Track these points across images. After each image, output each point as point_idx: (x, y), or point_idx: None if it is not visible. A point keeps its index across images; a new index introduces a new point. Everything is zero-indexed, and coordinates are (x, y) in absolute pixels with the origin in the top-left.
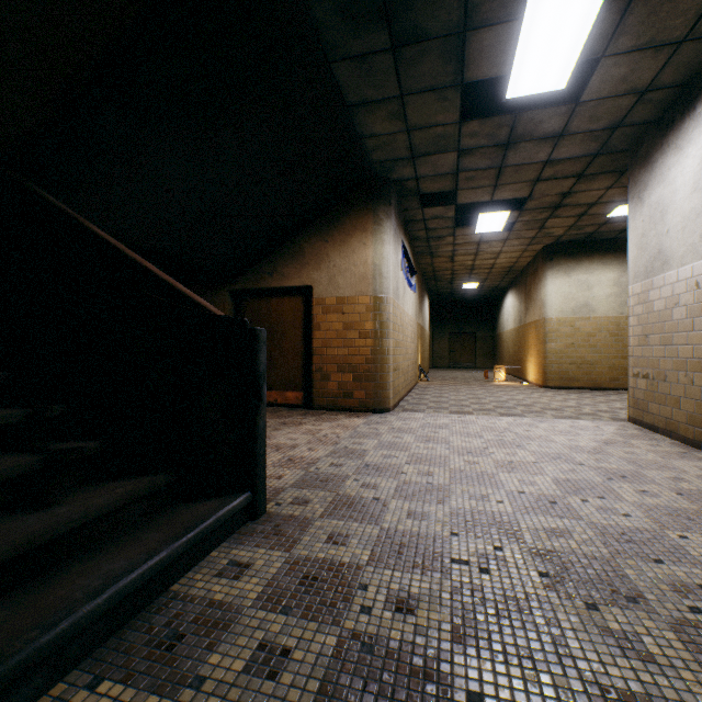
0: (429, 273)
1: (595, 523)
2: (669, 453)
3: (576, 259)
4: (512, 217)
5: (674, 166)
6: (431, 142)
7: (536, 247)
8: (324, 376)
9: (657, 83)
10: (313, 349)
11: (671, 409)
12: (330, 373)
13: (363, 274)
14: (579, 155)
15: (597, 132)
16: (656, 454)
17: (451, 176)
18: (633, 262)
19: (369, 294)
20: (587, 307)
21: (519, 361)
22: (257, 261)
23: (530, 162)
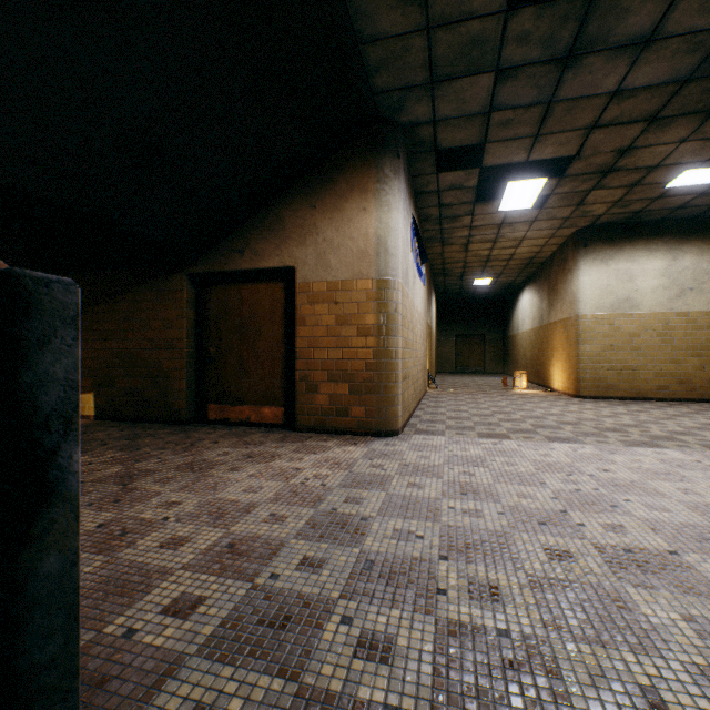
0: (438, 266)
1: None
2: None
3: (616, 245)
4: (548, 188)
5: None
6: (460, 52)
7: (567, 231)
8: (310, 387)
9: None
10: (296, 351)
11: None
12: (319, 383)
13: (363, 250)
14: (663, 80)
15: (702, 34)
16: None
17: (480, 118)
18: None
19: (370, 277)
20: (629, 302)
21: (540, 366)
22: (222, 235)
23: (591, 94)
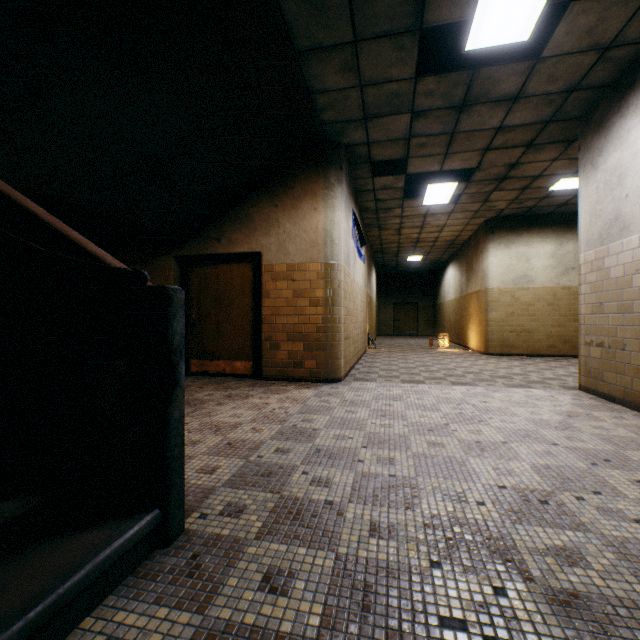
0: (377, 246)
1: (607, 537)
2: (639, 427)
3: (516, 232)
4: (459, 189)
5: (634, 127)
6: (385, 100)
7: (479, 220)
8: (273, 345)
9: (622, 38)
10: (262, 317)
11: (632, 379)
12: (280, 342)
13: (314, 240)
14: (532, 121)
15: (552, 95)
16: (626, 429)
17: (403, 141)
18: (585, 230)
19: (319, 261)
20: (526, 278)
21: (460, 329)
22: (203, 226)
23: (482, 129)
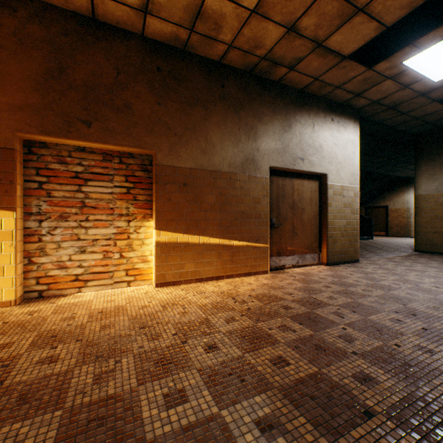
0: None
1: None
2: None
3: None
4: None
5: None
6: None
7: None
8: (391, 228)
9: None
10: (387, 221)
11: None
12: (393, 227)
13: (403, 202)
14: None
15: None
16: None
17: None
18: None
19: (404, 207)
20: None
21: None
22: (371, 200)
23: None
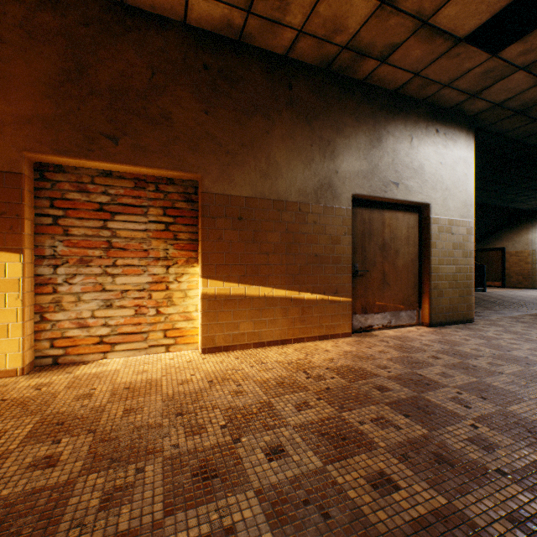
0: None
1: None
2: None
3: None
4: None
5: None
6: None
7: None
8: (509, 277)
9: None
10: (504, 268)
11: None
12: (511, 276)
13: (526, 243)
14: None
15: None
16: None
17: None
18: None
19: (528, 250)
20: None
21: None
22: (482, 240)
23: None
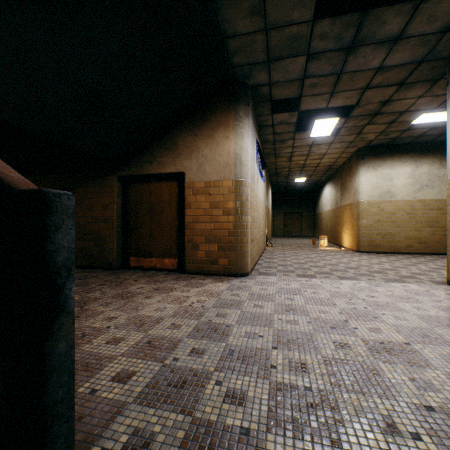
0: (272, 170)
1: None
2: None
3: (381, 158)
4: (340, 123)
5: None
6: (285, 43)
7: (352, 149)
8: (194, 246)
9: None
10: (185, 224)
11: None
12: (199, 244)
13: (226, 162)
14: (407, 61)
15: (429, 35)
16: None
17: (298, 82)
18: None
19: (231, 178)
20: (389, 193)
21: (335, 232)
22: (139, 152)
23: (365, 69)
